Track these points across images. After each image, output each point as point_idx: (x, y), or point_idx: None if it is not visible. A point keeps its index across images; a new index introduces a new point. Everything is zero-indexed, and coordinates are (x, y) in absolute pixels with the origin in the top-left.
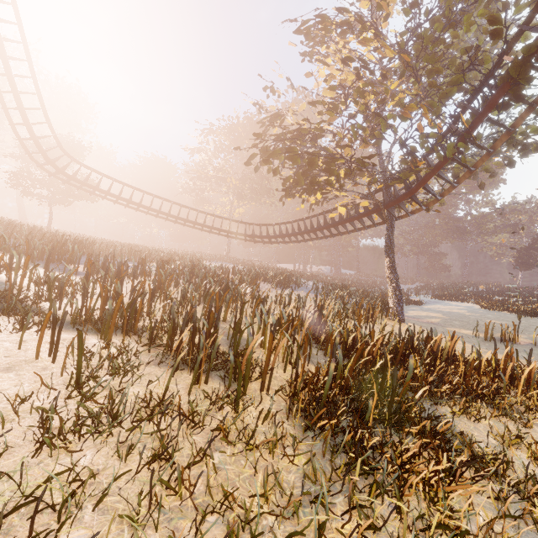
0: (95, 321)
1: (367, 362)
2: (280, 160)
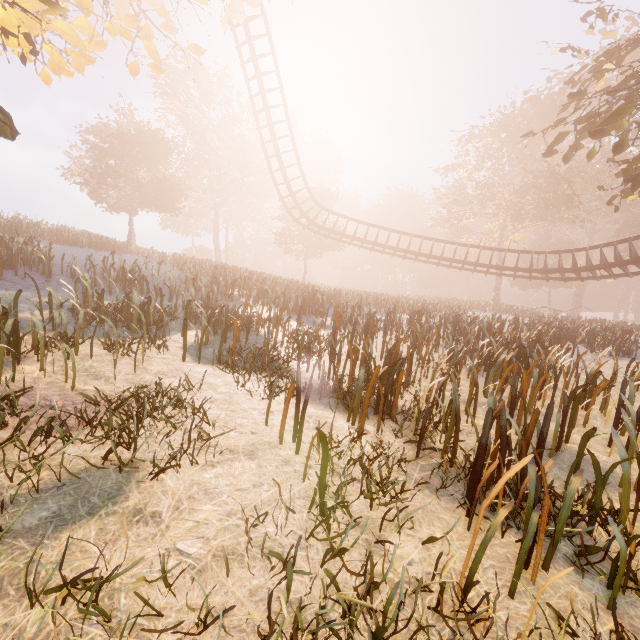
0: (343, 392)
1: None
2: (617, 129)
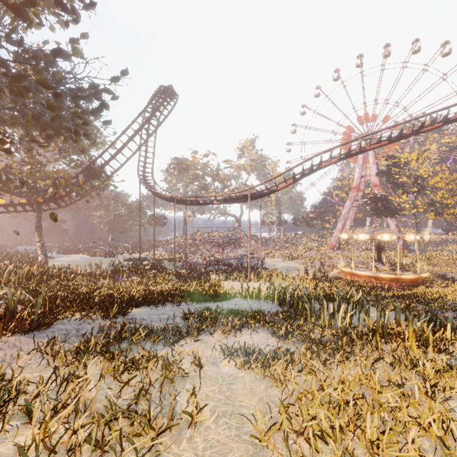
0: None
1: (51, 276)
2: None
